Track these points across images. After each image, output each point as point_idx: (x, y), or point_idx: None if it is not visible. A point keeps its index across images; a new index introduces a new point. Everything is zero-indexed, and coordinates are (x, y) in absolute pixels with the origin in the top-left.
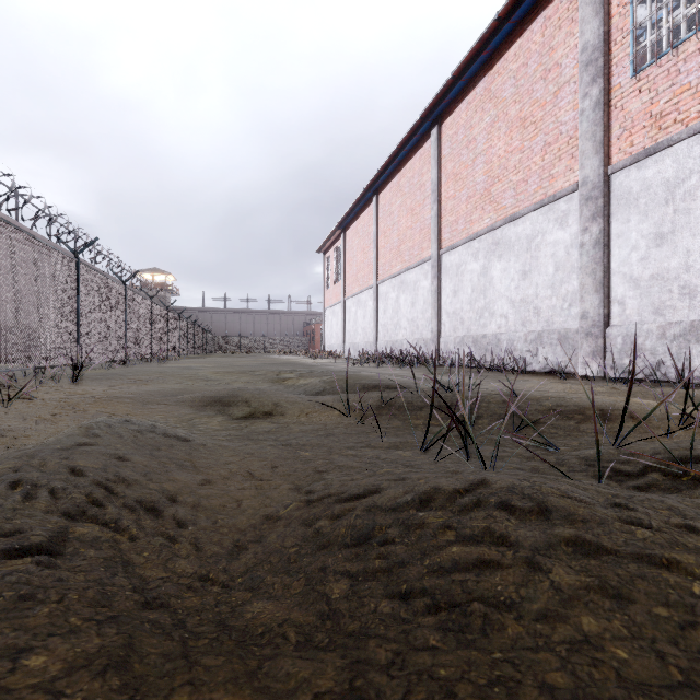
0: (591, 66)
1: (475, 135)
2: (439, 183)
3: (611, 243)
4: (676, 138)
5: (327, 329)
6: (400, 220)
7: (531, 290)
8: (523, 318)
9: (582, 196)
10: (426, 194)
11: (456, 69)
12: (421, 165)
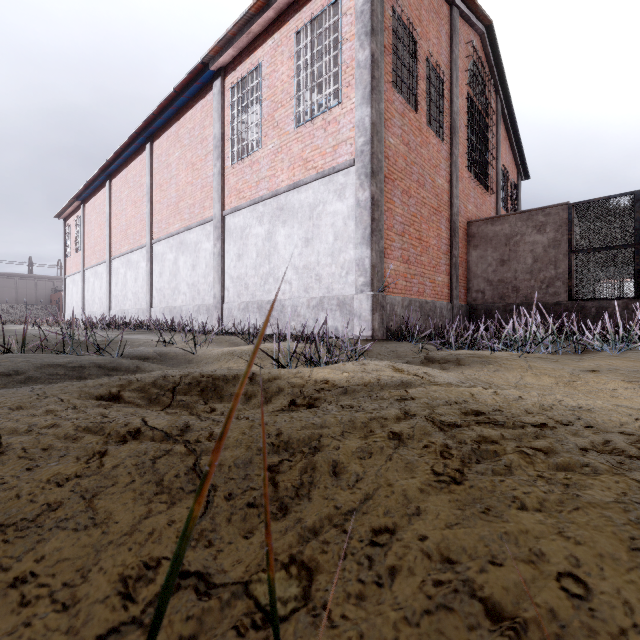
0: (217, 149)
1: (171, 161)
2: (151, 188)
3: (225, 255)
4: (243, 206)
5: (68, 298)
6: (128, 208)
7: (196, 278)
8: (193, 296)
9: (214, 225)
10: (144, 193)
11: (154, 110)
12: (141, 169)
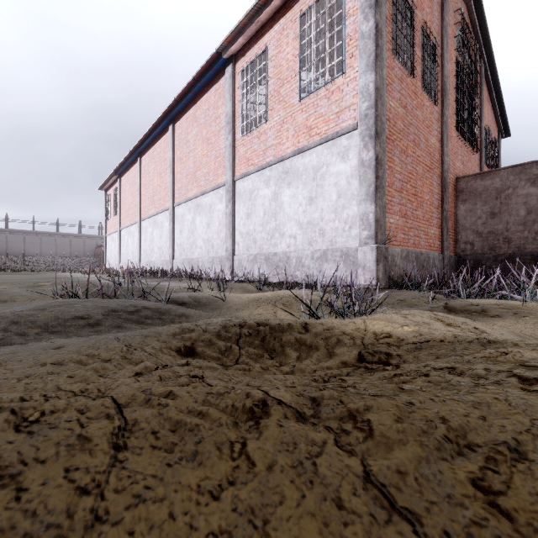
0: (229, 125)
1: (189, 138)
2: (173, 161)
3: (236, 215)
4: (252, 172)
5: (108, 252)
6: (154, 179)
7: (211, 234)
8: (208, 250)
9: (226, 189)
10: (167, 166)
11: (177, 97)
12: (165, 146)
